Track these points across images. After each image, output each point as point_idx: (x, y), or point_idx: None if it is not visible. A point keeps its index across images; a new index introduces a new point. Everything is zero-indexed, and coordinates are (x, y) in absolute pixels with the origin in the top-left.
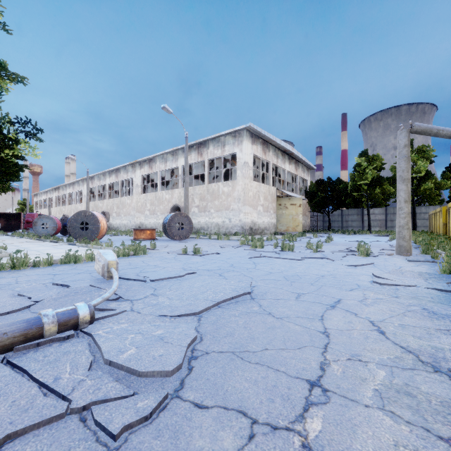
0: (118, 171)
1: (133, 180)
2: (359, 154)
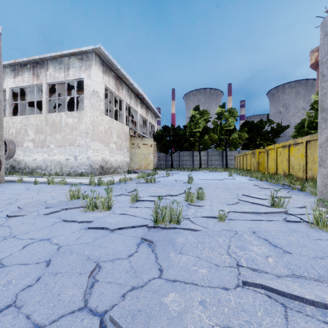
0: None
1: None
2: (194, 108)
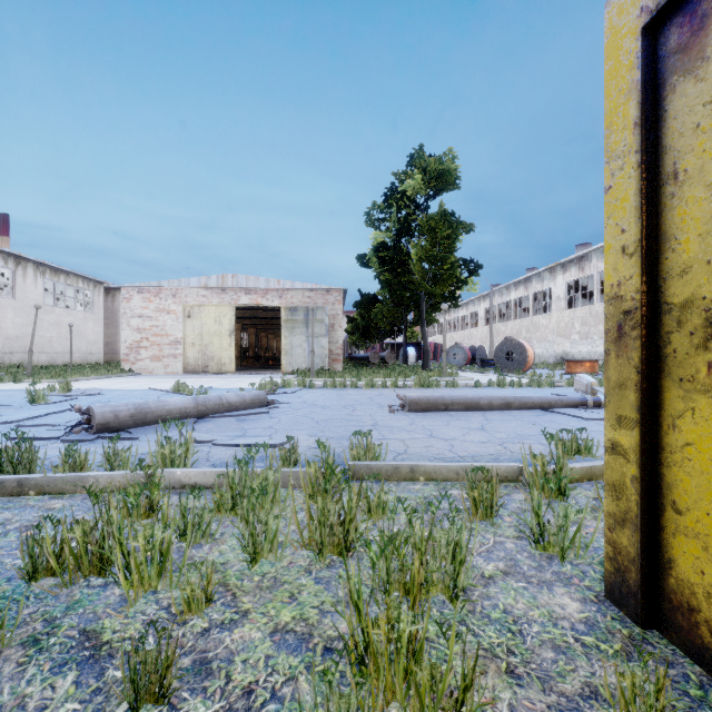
0: (527, 281)
1: (551, 290)
2: None
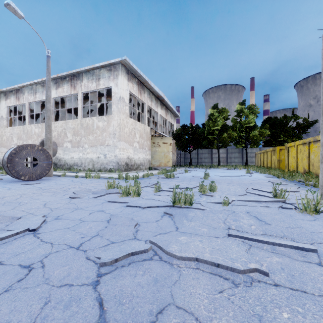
0: None
1: None
2: (212, 107)
